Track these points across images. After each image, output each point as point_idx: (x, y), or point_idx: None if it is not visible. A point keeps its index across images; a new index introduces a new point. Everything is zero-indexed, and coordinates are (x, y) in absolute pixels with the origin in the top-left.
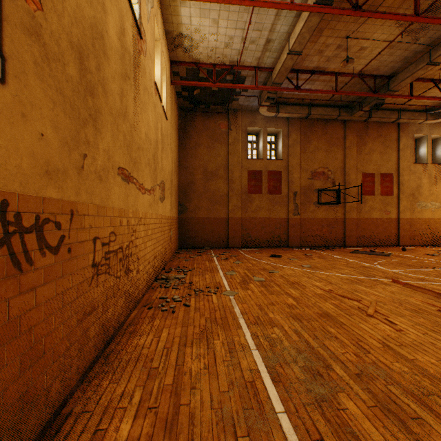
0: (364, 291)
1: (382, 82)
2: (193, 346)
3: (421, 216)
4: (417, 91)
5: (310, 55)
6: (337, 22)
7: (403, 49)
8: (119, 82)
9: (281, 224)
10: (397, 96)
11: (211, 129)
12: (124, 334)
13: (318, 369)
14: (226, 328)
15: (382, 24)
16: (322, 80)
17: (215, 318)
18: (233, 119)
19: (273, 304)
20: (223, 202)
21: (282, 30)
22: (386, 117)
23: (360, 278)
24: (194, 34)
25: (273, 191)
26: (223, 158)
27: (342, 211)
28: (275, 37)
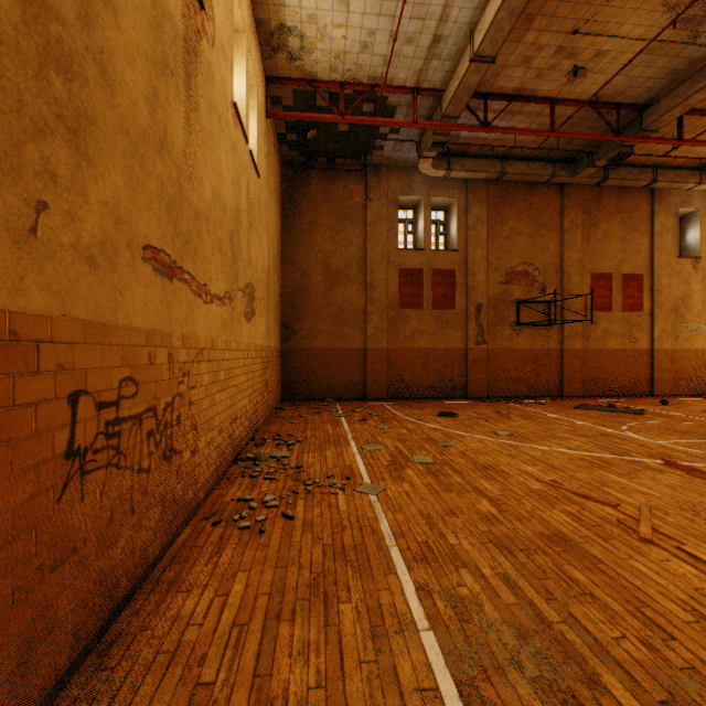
0: (619, 485)
1: (630, 116)
2: (296, 619)
3: (690, 345)
4: (688, 134)
5: (508, 66)
6: (559, 3)
7: (671, 56)
8: (147, 72)
9: (455, 359)
10: (656, 140)
11: (336, 199)
12: (155, 587)
13: (572, 689)
14: (364, 571)
15: (637, 7)
16: (526, 112)
17: (342, 545)
18: (375, 182)
19: (454, 514)
20: (357, 323)
21: (462, 18)
22: (632, 178)
23: (605, 458)
24: (307, 25)
25: (442, 304)
26: (357, 247)
27: (557, 338)
28: (448, 32)
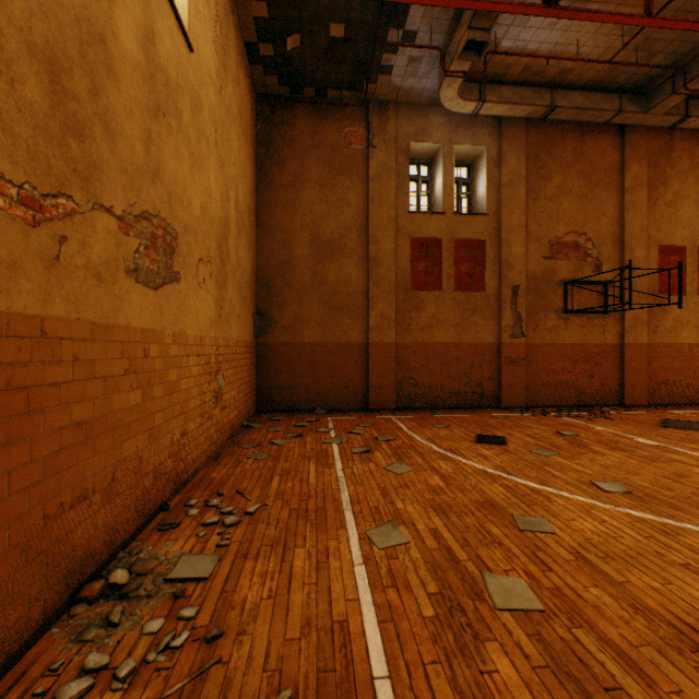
0: None
1: None
2: None
3: None
4: None
5: None
6: None
7: None
8: None
9: (484, 357)
10: None
11: (329, 146)
12: None
13: None
14: None
15: None
16: None
17: None
18: (379, 123)
19: None
20: (356, 309)
21: None
22: None
23: None
24: None
25: (468, 285)
26: (356, 209)
27: (615, 330)
28: None
